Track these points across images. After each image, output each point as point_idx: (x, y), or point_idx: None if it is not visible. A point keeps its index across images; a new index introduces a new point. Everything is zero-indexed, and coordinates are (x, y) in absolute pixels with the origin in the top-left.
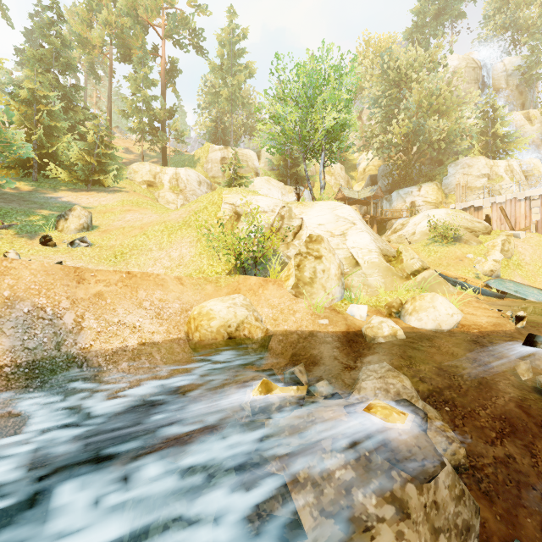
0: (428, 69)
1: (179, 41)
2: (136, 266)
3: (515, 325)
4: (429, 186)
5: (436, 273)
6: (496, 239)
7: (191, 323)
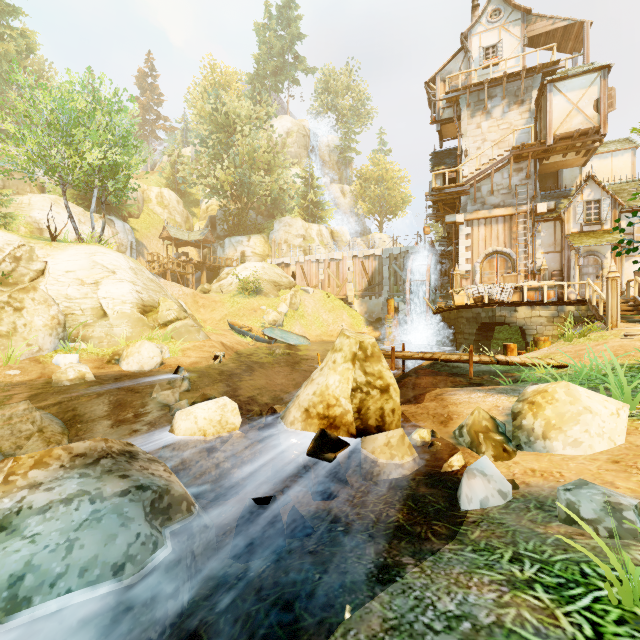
0: (255, 124)
1: None
2: None
3: (214, 362)
4: (258, 238)
5: (193, 323)
6: (289, 293)
7: None
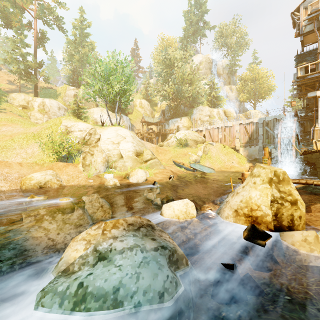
0: (184, 61)
1: (46, 21)
2: (5, 157)
3: (169, 180)
4: (185, 118)
5: (158, 160)
6: (202, 145)
7: (22, 182)
